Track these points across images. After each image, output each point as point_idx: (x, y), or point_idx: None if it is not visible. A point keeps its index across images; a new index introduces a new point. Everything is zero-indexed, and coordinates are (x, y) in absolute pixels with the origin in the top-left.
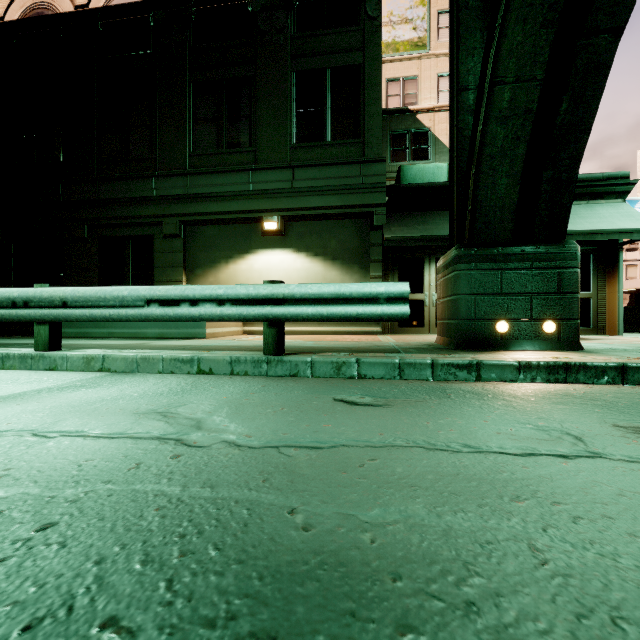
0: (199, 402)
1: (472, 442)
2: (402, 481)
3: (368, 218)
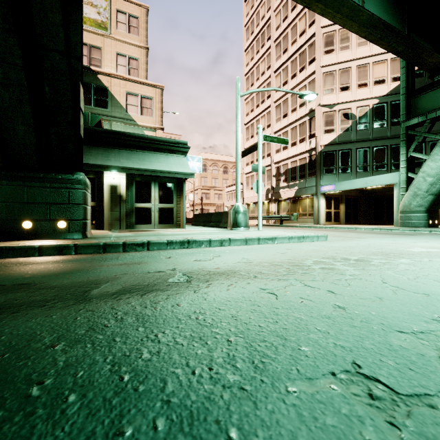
0: None
1: None
2: None
3: None
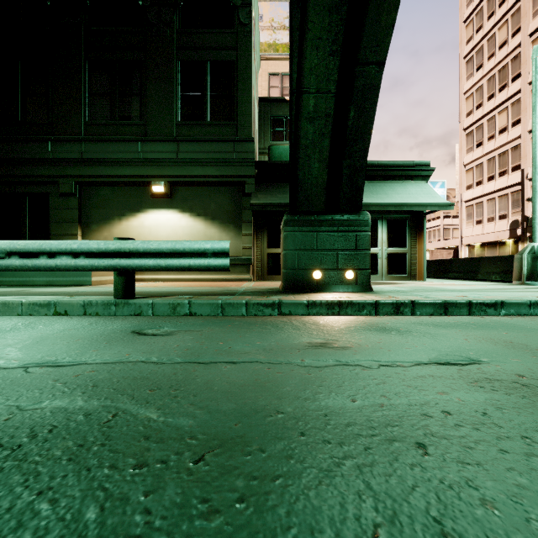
0: (12, 338)
1: (186, 357)
2: (90, 383)
3: (241, 186)
